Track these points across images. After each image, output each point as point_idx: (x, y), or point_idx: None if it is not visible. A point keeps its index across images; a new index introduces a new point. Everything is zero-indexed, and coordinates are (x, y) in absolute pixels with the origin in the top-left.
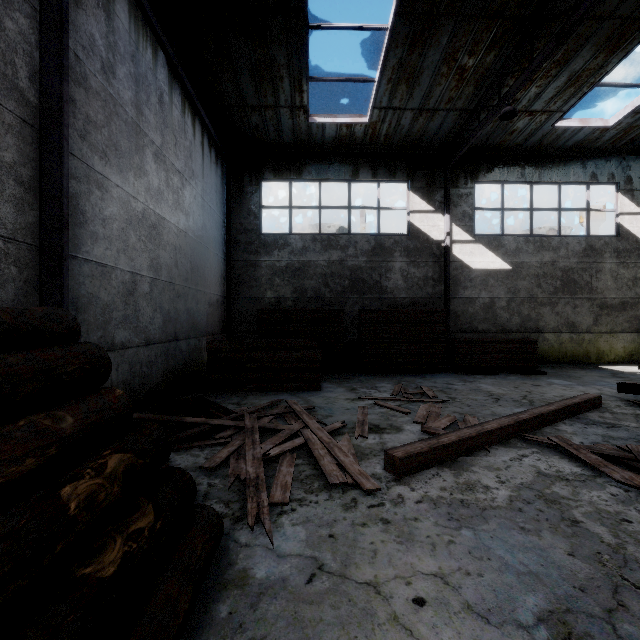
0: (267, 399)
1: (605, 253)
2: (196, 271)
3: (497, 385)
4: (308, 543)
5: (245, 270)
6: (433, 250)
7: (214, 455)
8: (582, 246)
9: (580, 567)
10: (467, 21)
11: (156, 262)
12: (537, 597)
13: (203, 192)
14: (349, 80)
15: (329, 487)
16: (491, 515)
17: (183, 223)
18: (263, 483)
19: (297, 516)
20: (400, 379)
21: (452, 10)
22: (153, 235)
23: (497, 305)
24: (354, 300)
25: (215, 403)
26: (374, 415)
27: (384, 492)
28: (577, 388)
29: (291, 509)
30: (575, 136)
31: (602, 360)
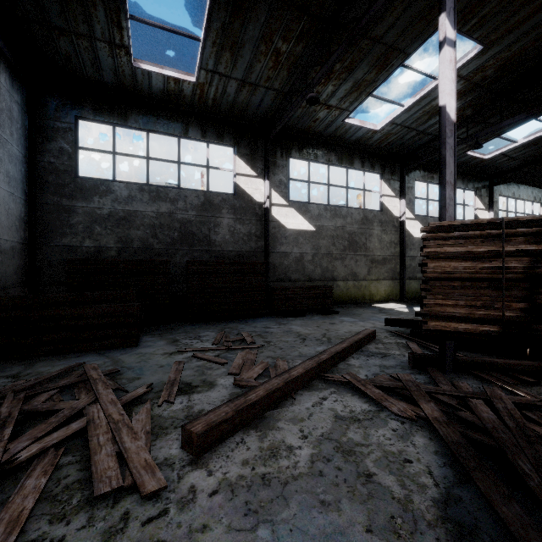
0: (63, 364)
1: (374, 222)
2: None
3: (304, 326)
4: None
5: (56, 215)
6: (256, 210)
7: None
8: (361, 216)
9: None
10: (281, 6)
11: None
12: None
13: None
14: (174, 31)
15: (95, 500)
16: (292, 491)
17: None
18: None
19: None
20: (225, 326)
21: None
22: None
23: (305, 259)
24: (184, 252)
25: None
26: (189, 370)
27: (173, 488)
28: (359, 324)
29: None
30: (357, 133)
31: (372, 300)
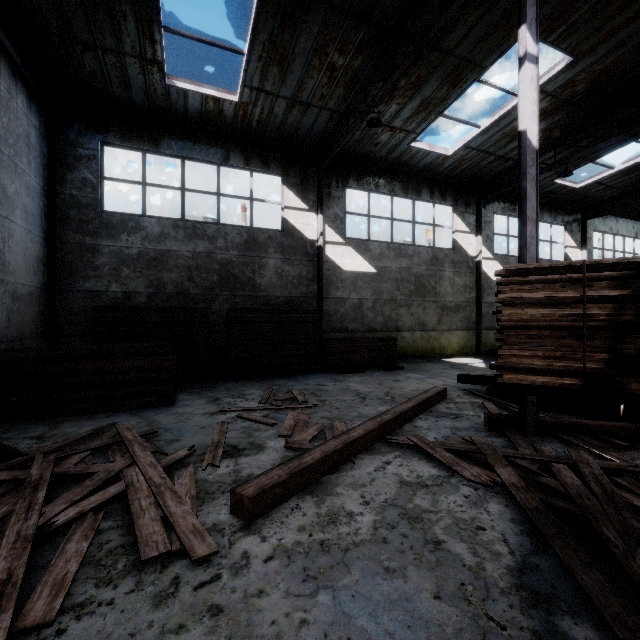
0: (92, 425)
1: (445, 263)
2: None
3: (364, 383)
4: None
5: (78, 255)
6: (307, 249)
7: None
8: (430, 256)
9: (448, 615)
10: (337, 15)
11: None
12: None
13: None
14: (214, 44)
15: (141, 564)
16: (354, 558)
17: None
18: (14, 590)
19: None
20: (272, 383)
21: None
22: None
23: (365, 306)
24: (224, 297)
25: None
26: (234, 432)
27: (224, 553)
28: (428, 381)
29: (56, 632)
30: (425, 159)
31: (443, 354)
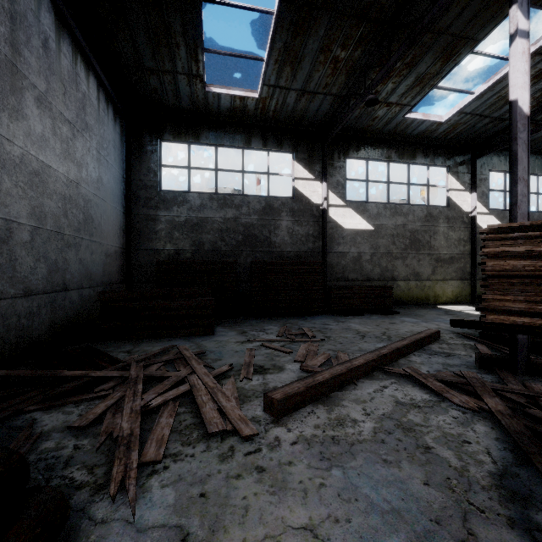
0: (160, 345)
1: (440, 219)
2: (90, 222)
3: (363, 324)
4: (175, 508)
5: (145, 224)
6: (313, 212)
7: (88, 411)
8: (424, 213)
9: (434, 496)
10: (340, 18)
11: (39, 210)
12: (400, 538)
13: (99, 146)
14: (241, 56)
15: (208, 436)
16: (358, 450)
17: (74, 173)
18: (136, 440)
19: (169, 475)
20: (285, 321)
21: (328, 5)
22: (35, 182)
23: (363, 258)
24: (247, 253)
25: (104, 353)
26: (260, 356)
27: (262, 436)
28: (422, 324)
29: (163, 467)
30: (419, 127)
31: (438, 301)
